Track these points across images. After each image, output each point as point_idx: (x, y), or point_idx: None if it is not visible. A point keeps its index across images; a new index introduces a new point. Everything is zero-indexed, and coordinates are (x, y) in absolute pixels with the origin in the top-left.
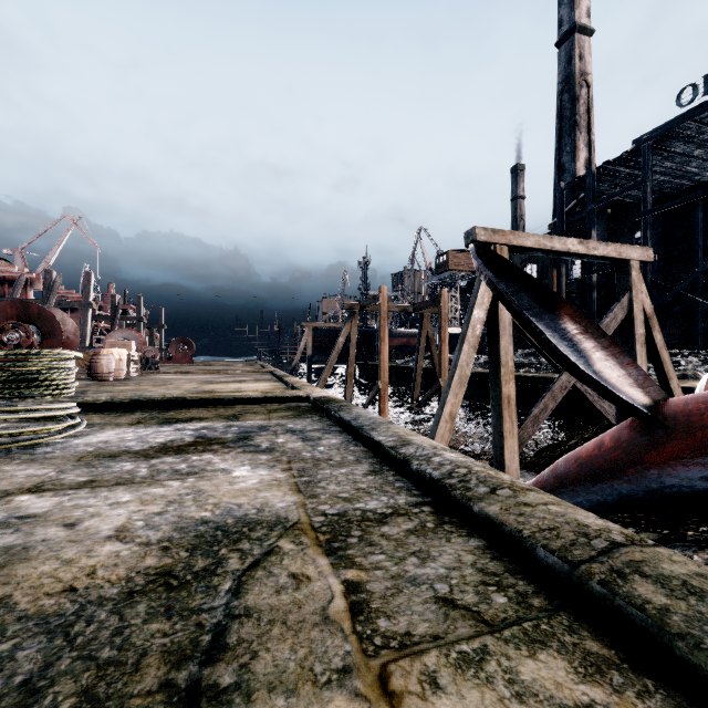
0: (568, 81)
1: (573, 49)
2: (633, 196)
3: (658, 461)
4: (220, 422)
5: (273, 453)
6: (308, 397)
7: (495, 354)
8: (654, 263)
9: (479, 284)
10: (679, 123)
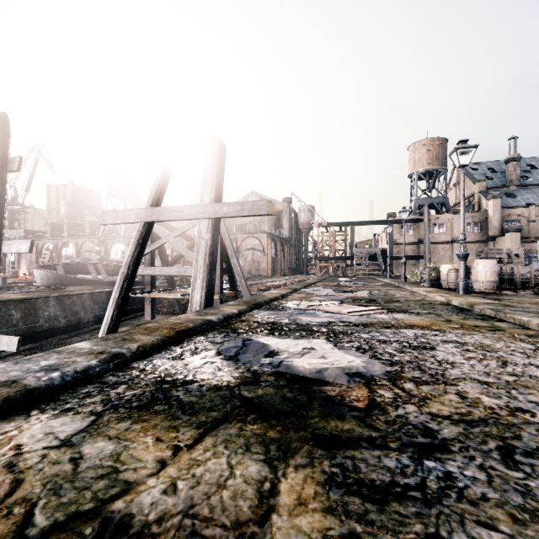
0: None
1: None
2: None
3: None
4: None
5: None
6: None
7: None
8: None
9: None
10: None
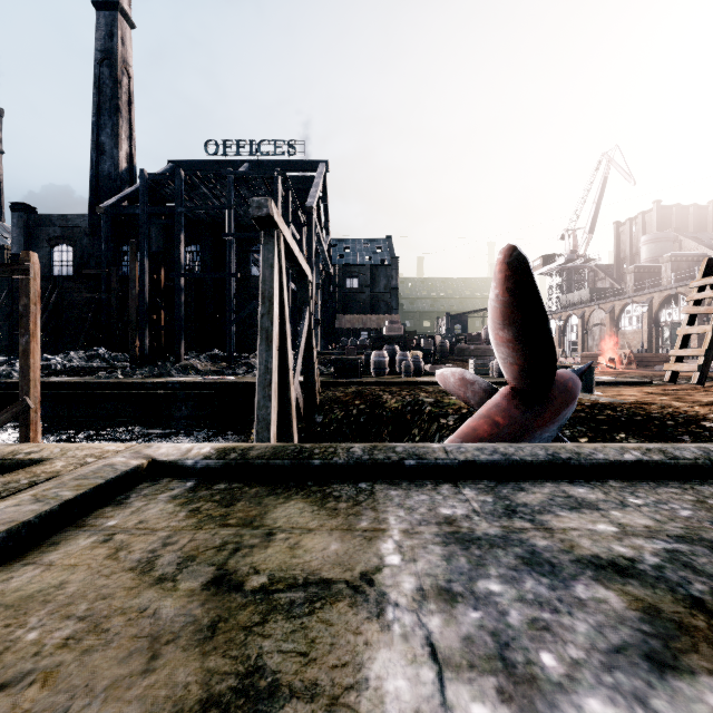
0: (109, 56)
1: (116, 26)
2: (196, 213)
3: (542, 425)
4: (367, 621)
5: (712, 537)
6: (154, 464)
7: (281, 356)
8: (208, 278)
9: (273, 271)
10: (256, 173)
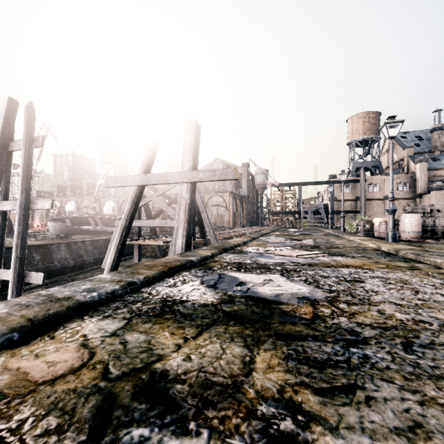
0: None
1: None
2: None
3: None
4: None
5: None
6: None
7: None
8: None
9: None
10: None
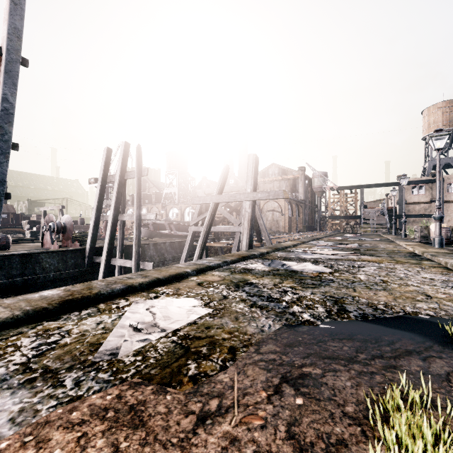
0: None
1: None
2: None
3: None
4: None
5: None
6: None
7: None
8: None
9: None
10: None
